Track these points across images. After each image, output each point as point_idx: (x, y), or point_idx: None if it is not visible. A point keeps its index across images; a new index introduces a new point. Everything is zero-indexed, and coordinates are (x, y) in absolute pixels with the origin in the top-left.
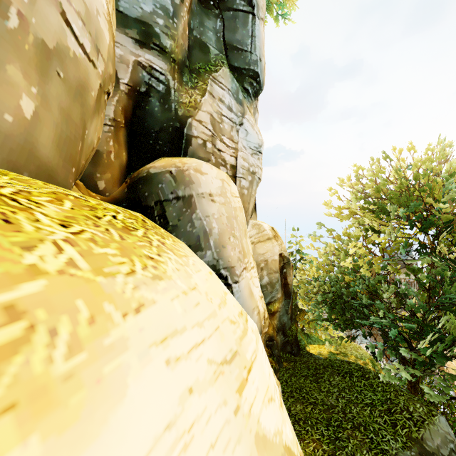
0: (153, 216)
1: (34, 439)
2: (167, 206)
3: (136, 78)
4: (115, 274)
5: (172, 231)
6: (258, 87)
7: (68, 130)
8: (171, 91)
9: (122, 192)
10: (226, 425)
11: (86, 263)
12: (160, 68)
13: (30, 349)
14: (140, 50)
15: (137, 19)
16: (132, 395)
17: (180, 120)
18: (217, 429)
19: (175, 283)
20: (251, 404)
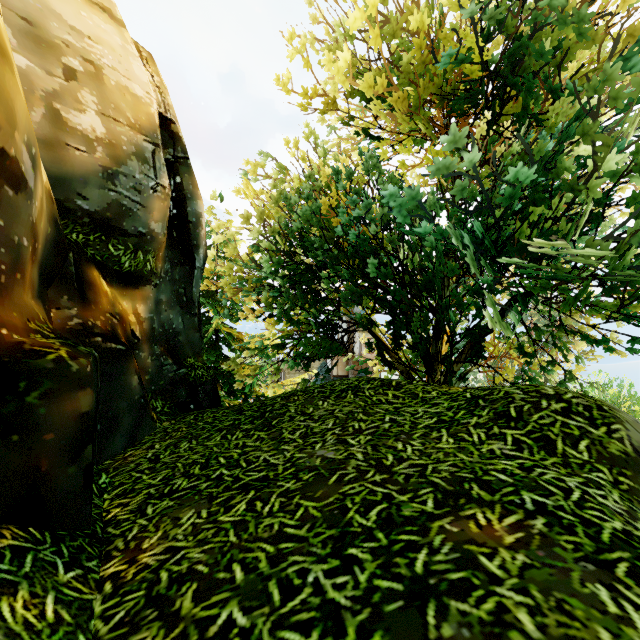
0: None
1: None
2: None
3: None
4: None
5: None
6: None
7: None
8: None
9: None
10: None
11: None
12: None
13: None
14: None
15: None
16: None
17: None
18: None
19: None
20: None
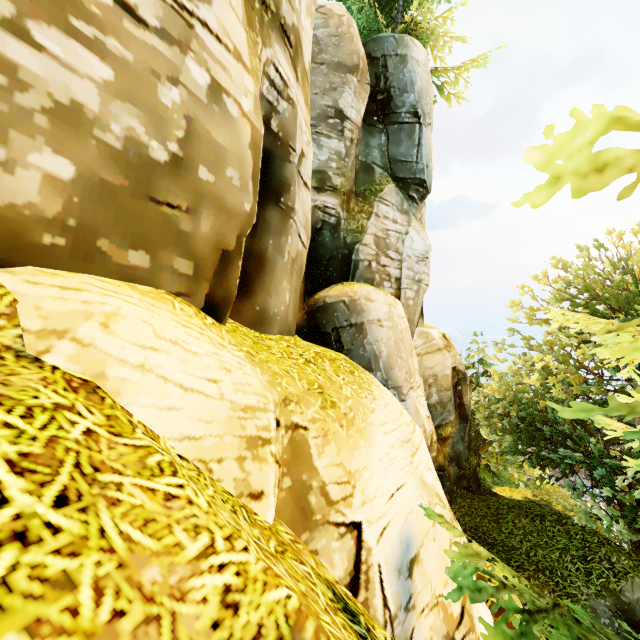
0: (330, 341)
1: (362, 440)
2: (342, 332)
3: (313, 219)
4: (363, 398)
5: (347, 354)
6: (424, 192)
7: (296, 299)
8: (340, 222)
9: (302, 319)
10: (407, 465)
11: (354, 393)
12: (332, 204)
13: (356, 419)
14: (317, 196)
15: (315, 170)
16: (377, 439)
17: (349, 247)
18: (403, 465)
19: (380, 402)
20: (418, 464)
